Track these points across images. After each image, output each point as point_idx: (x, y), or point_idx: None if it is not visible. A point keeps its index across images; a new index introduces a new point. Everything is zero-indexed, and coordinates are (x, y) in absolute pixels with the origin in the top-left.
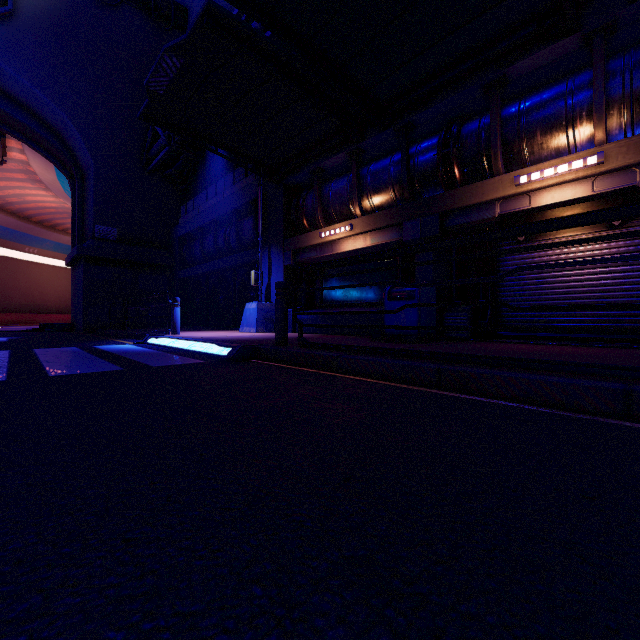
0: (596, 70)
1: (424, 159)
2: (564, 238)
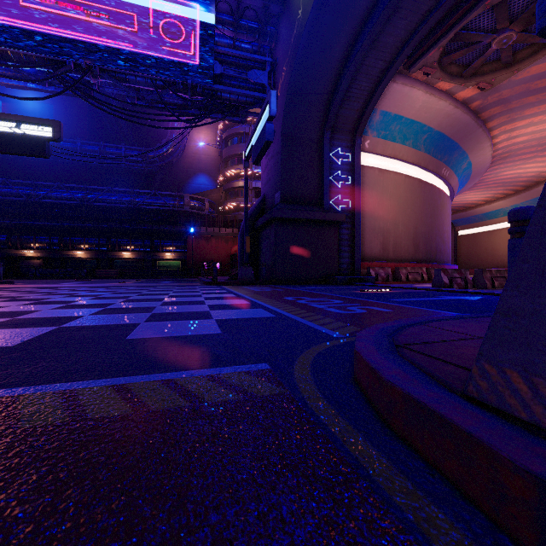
0: (34, 239)
1: (3, 240)
2: (32, 260)
